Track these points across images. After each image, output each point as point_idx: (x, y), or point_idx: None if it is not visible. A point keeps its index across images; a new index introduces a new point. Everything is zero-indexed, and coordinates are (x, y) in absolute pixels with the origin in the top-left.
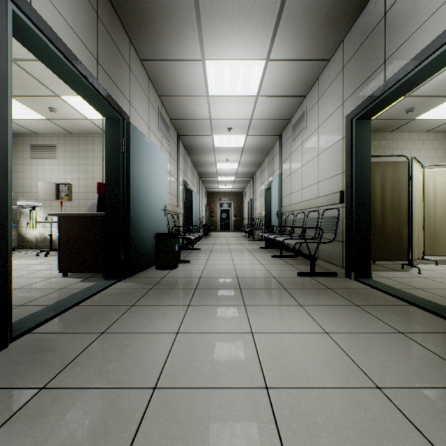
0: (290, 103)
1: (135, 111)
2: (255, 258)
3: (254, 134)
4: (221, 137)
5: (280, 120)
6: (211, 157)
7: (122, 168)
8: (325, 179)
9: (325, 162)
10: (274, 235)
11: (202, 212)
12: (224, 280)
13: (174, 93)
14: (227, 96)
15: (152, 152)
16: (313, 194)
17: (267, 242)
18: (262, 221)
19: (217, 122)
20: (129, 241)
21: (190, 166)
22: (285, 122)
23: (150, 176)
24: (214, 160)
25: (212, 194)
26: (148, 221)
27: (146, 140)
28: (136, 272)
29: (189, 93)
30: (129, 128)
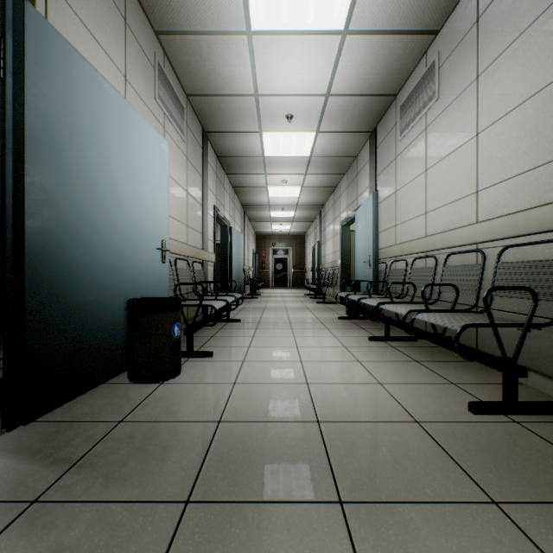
0: (405, 52)
1: (72, 11)
2: (339, 342)
3: (329, 129)
4: (276, 137)
5: (378, 96)
6: (260, 176)
7: (1, 125)
8: (502, 180)
9: (504, 141)
10: (372, 298)
11: (248, 262)
12: (282, 436)
13: (184, 24)
14: (287, 33)
15: (121, 120)
16: (462, 217)
17: (360, 311)
18: (337, 274)
19: (267, 103)
20: (23, 326)
21: (229, 190)
22: (385, 102)
23: (113, 170)
24: (264, 182)
25: (263, 237)
26: (106, 273)
27: (100, 82)
28: (58, 401)
29: (213, 22)
30: (21, 15)
